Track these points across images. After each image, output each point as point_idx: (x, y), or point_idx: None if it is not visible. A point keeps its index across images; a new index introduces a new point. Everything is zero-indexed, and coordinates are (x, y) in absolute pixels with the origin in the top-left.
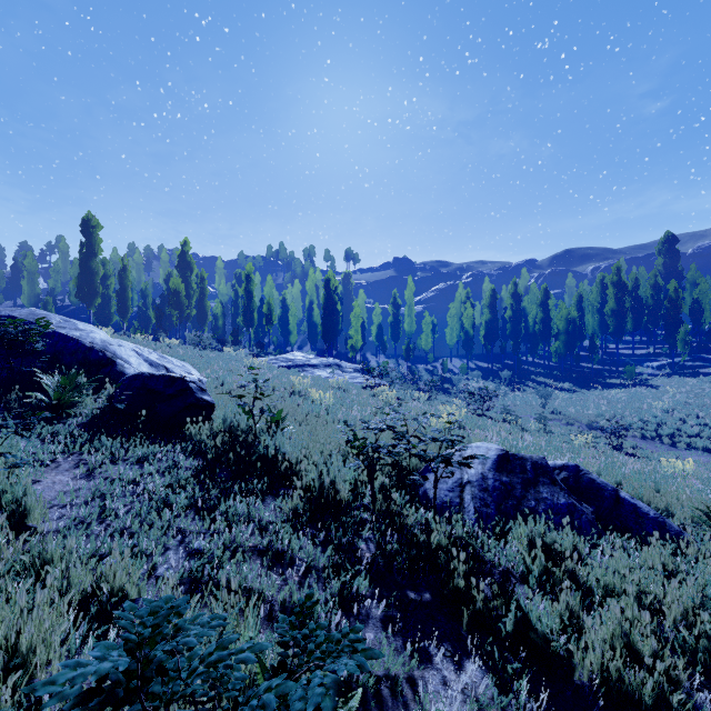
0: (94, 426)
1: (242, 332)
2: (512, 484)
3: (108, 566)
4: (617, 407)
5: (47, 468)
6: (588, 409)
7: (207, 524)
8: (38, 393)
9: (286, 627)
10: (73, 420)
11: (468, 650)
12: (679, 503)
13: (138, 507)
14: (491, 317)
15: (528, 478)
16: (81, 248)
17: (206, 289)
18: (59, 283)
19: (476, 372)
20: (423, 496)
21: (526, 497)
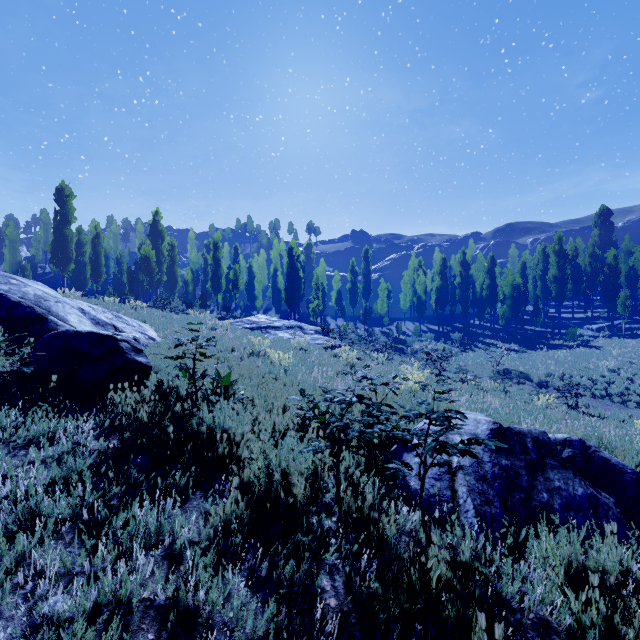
0: None
1: (211, 297)
2: (515, 470)
3: None
4: (564, 366)
5: None
6: (537, 368)
7: (82, 558)
8: None
9: None
10: None
11: None
12: None
13: None
14: (442, 283)
15: (532, 460)
16: (55, 216)
17: (176, 256)
18: (40, 252)
19: (428, 334)
20: (402, 484)
21: (534, 487)
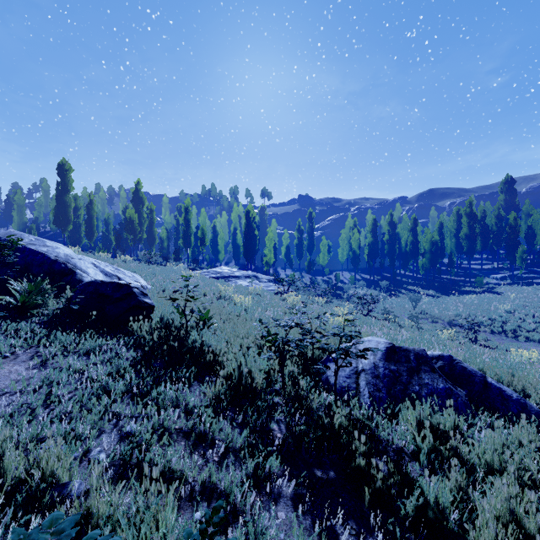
0: (53, 323)
1: (182, 252)
2: (399, 372)
3: (42, 451)
4: (471, 308)
5: (6, 359)
6: (448, 310)
7: (139, 409)
8: (7, 297)
9: None
10: (36, 319)
11: (371, 527)
12: (532, 386)
13: (79, 394)
14: (373, 240)
15: (412, 366)
16: (57, 186)
17: (154, 218)
18: (42, 214)
19: (361, 282)
20: (325, 381)
21: (411, 382)
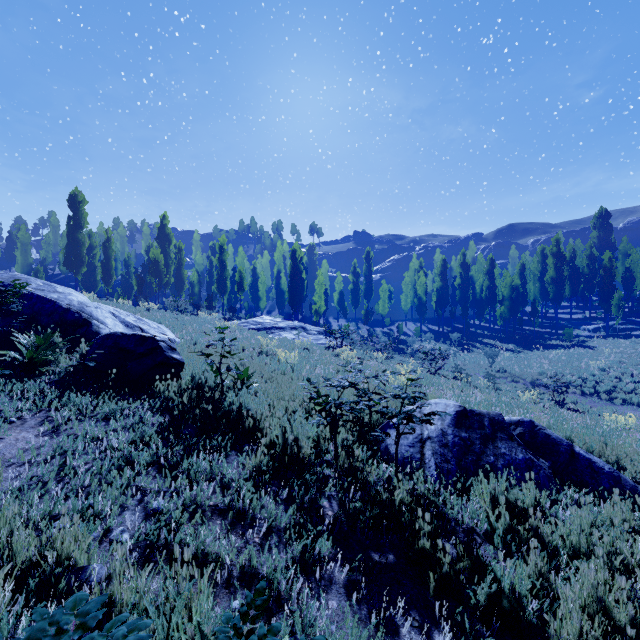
0: (65, 383)
1: (216, 298)
2: (471, 440)
3: (57, 530)
4: (557, 366)
5: (12, 425)
6: (531, 368)
7: (168, 483)
8: (11, 352)
9: (229, 631)
10: (46, 377)
11: (436, 619)
12: (627, 457)
13: (98, 465)
14: (442, 284)
15: (486, 433)
16: (69, 221)
17: (183, 259)
18: (50, 254)
19: (428, 334)
20: (385, 451)
21: (485, 452)
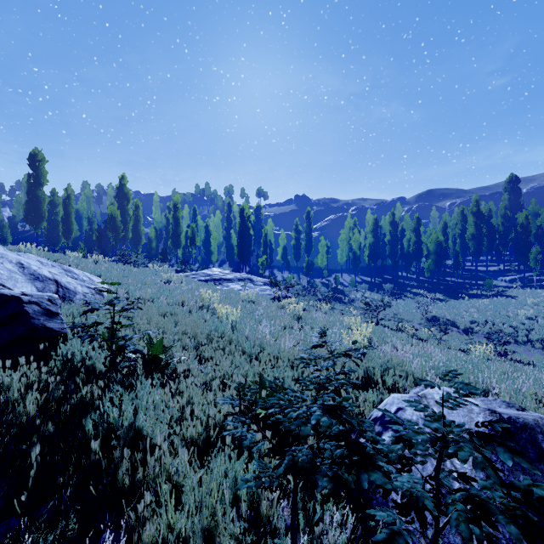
0: None
1: (172, 252)
2: None
3: None
4: (487, 314)
5: None
6: (462, 316)
7: None
8: None
9: None
10: None
11: None
12: None
13: None
14: (374, 240)
15: None
16: (29, 178)
17: (140, 216)
18: (21, 212)
19: (363, 285)
20: None
21: None
